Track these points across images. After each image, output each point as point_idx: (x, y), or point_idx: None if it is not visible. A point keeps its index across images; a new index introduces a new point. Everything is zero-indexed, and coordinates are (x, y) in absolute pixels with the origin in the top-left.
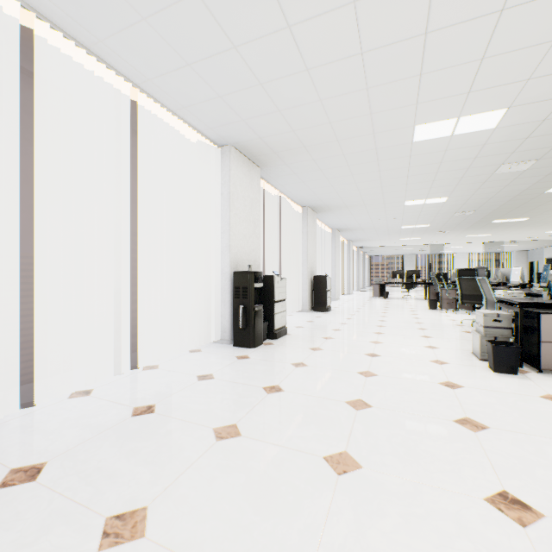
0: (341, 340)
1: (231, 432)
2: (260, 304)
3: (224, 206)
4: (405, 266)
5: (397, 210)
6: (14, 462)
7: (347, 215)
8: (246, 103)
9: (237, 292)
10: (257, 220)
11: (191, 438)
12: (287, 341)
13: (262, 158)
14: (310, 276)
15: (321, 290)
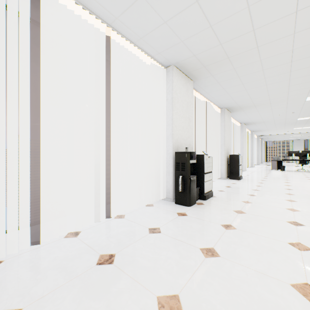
0: (258, 205)
1: (173, 307)
2: (194, 174)
3: (169, 107)
4: (294, 147)
5: (297, 105)
6: (2, 302)
7: (253, 112)
8: (184, 25)
9: (177, 166)
10: (191, 116)
11: (136, 307)
12: (214, 202)
13: (195, 72)
14: (226, 155)
15: (234, 164)
